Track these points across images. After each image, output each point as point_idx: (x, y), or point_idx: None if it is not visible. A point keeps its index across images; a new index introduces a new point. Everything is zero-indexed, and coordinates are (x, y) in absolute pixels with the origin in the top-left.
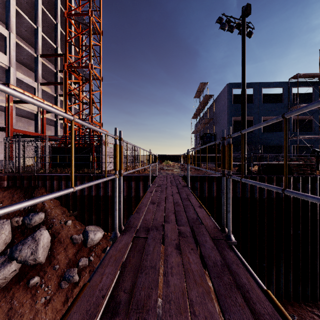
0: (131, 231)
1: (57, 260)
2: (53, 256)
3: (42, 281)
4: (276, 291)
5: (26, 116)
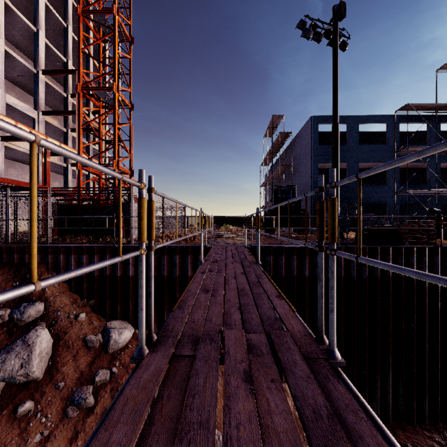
0: (168, 344)
1: (62, 374)
2: (56, 368)
3: (37, 408)
4: (381, 410)
5: (22, 160)
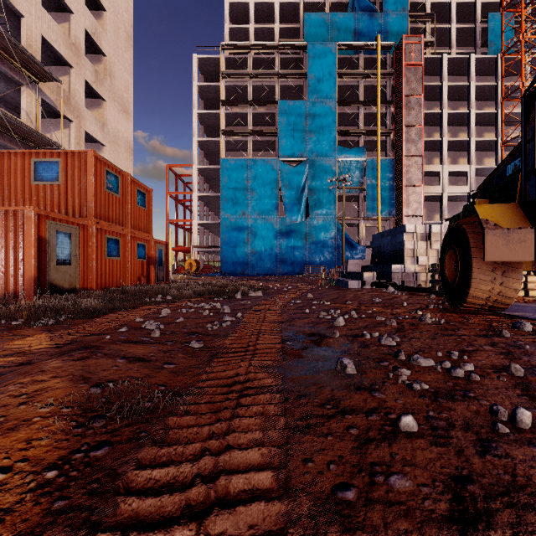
0: None
1: None
2: None
3: None
4: None
5: None
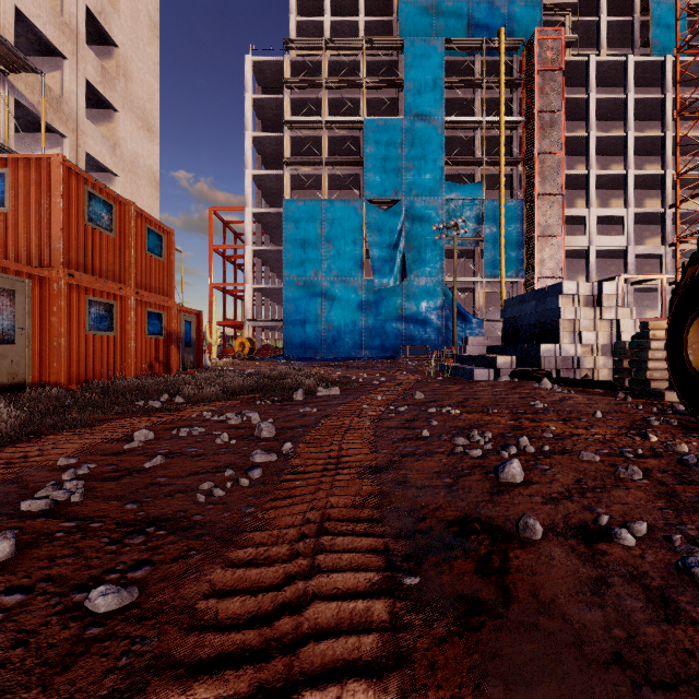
0: None
1: None
2: None
3: None
4: None
5: (654, 291)
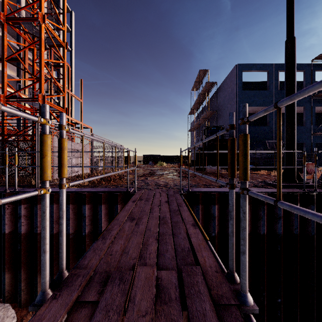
0: None
1: None
2: None
3: None
4: None
5: None
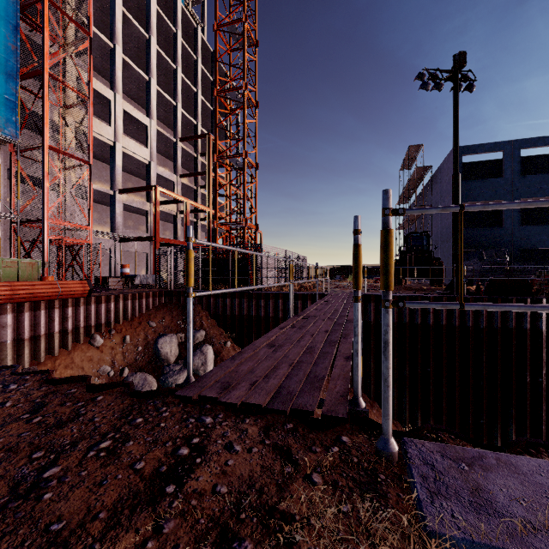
0: (299, 316)
1: None
2: None
3: None
4: None
5: (163, 219)
